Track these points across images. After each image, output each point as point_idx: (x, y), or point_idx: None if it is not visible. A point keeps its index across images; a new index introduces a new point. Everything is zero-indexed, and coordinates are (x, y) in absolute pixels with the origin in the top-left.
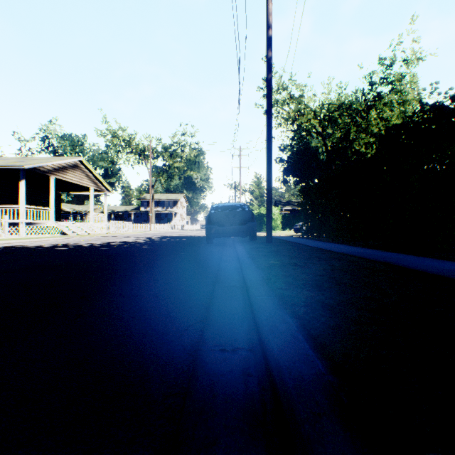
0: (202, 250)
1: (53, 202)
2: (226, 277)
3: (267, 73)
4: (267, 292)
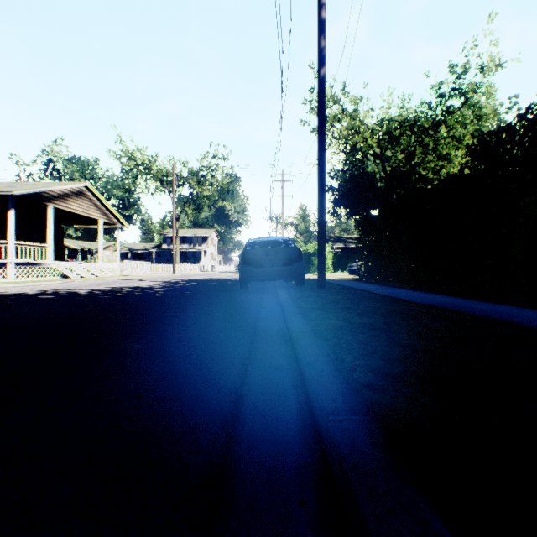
0: (234, 299)
1: (52, 238)
2: (266, 348)
3: (319, 68)
4: (348, 398)
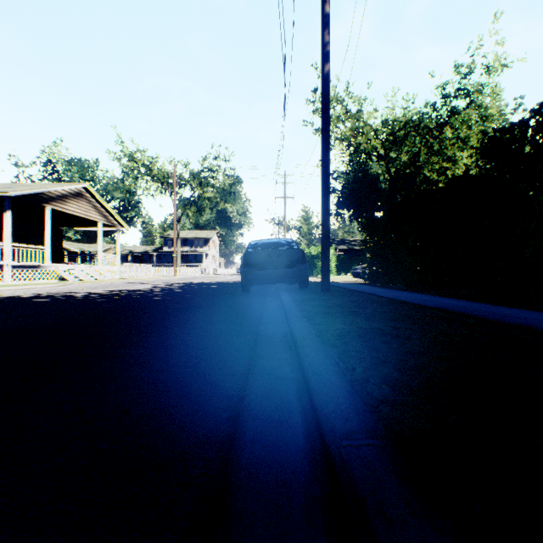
0: (235, 303)
1: (49, 240)
2: (268, 355)
3: (323, 64)
4: (363, 417)
